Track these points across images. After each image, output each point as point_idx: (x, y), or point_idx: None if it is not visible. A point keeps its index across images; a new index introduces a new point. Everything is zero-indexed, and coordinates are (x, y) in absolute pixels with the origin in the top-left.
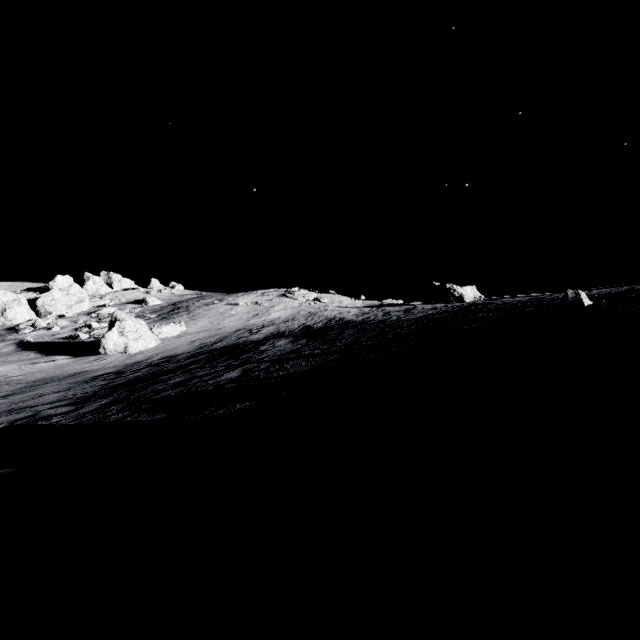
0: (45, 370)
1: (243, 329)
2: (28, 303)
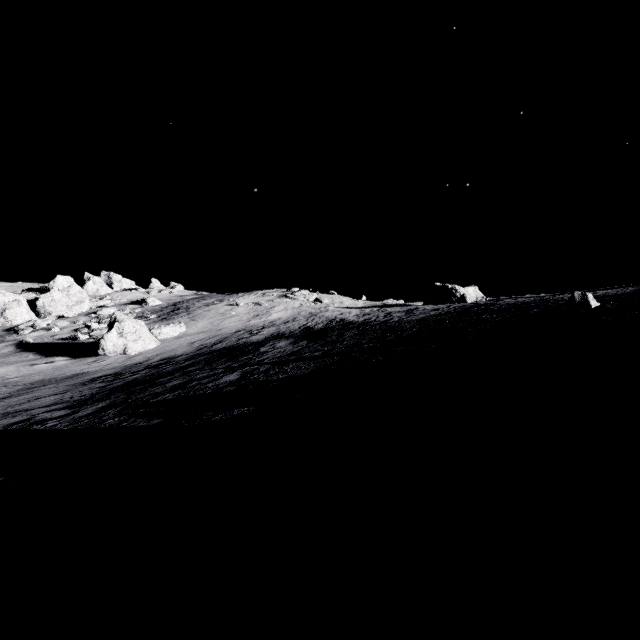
0: (43, 372)
1: (243, 330)
2: (28, 304)
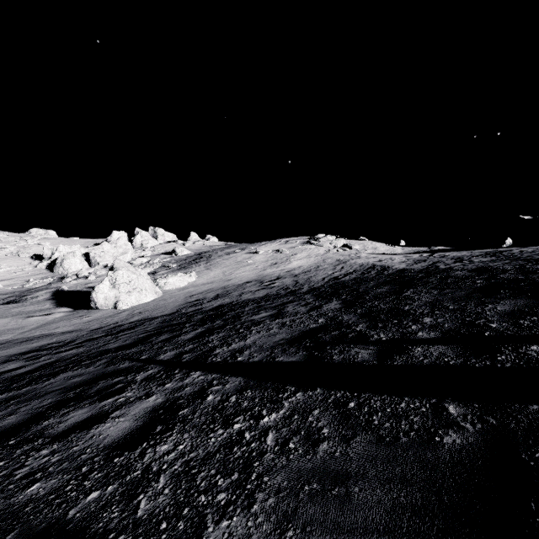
0: (23, 327)
1: (253, 281)
2: (86, 255)
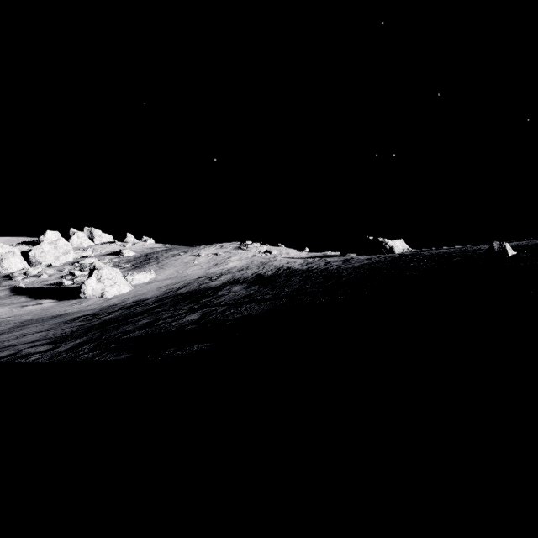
0: (32, 312)
1: (204, 277)
2: (22, 254)
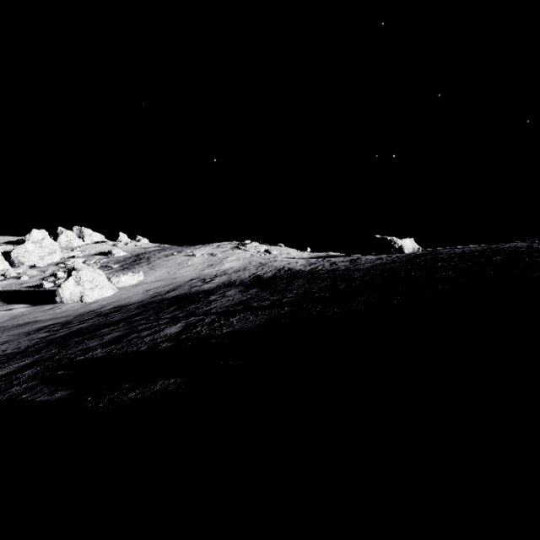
0: None
1: (197, 278)
2: (4, 254)
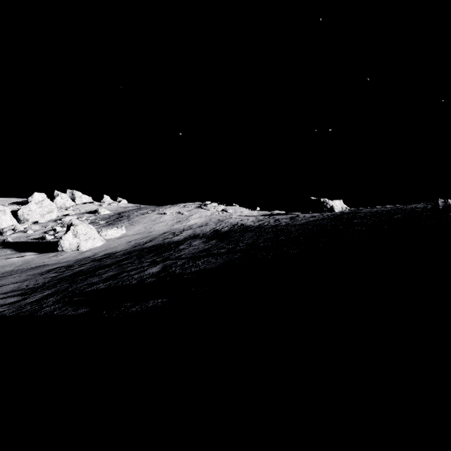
0: (14, 264)
1: (168, 232)
2: (12, 213)
